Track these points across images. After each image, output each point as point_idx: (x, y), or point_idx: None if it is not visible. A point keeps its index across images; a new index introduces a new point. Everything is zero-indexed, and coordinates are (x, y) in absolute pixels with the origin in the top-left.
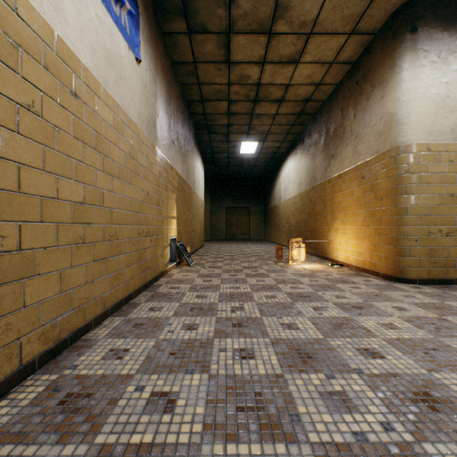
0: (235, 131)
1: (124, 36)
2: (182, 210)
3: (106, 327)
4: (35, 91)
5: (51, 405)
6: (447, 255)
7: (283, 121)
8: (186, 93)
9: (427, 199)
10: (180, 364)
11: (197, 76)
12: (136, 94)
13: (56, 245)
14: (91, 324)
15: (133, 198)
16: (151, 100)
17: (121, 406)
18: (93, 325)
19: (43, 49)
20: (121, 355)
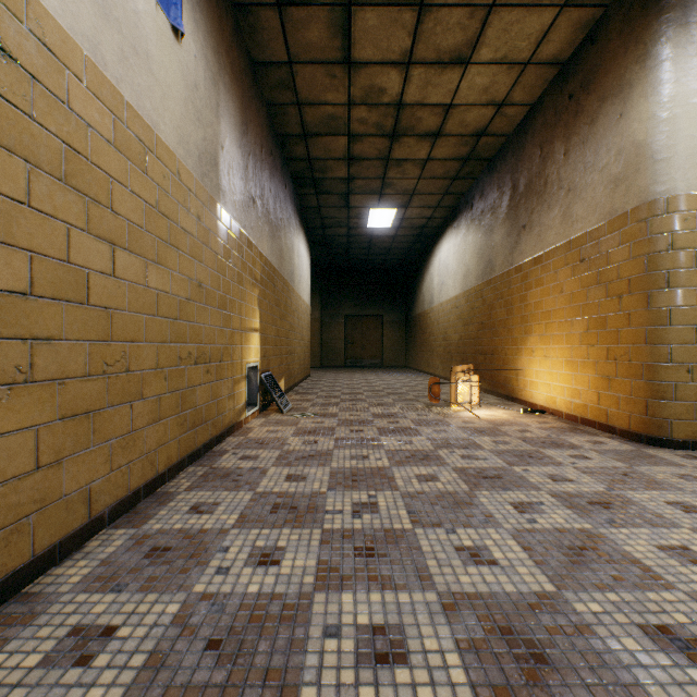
0: (359, 190)
1: None
2: (270, 317)
3: (89, 557)
4: None
5: None
6: None
7: (439, 171)
8: (276, 121)
9: None
10: (225, 683)
11: (295, 88)
12: (172, 96)
13: None
14: (52, 554)
15: (167, 292)
16: (208, 116)
17: None
18: (58, 554)
19: None
20: (91, 651)
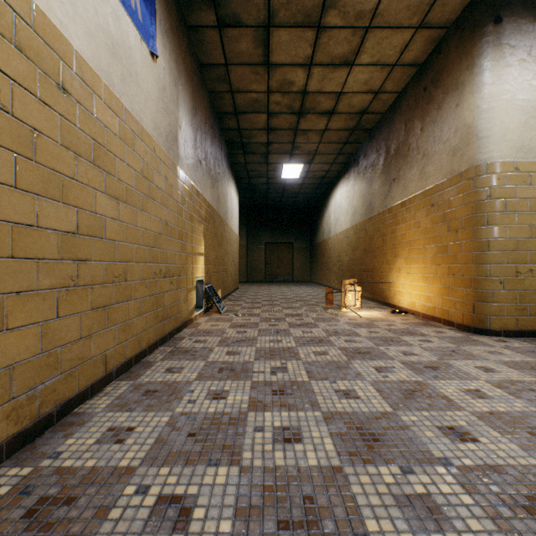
0: (275, 151)
1: (135, 22)
2: (211, 245)
3: (108, 395)
4: (1, 78)
5: (13, 517)
6: None
7: (334, 138)
8: (216, 103)
9: (514, 231)
10: (201, 450)
11: (229, 81)
12: (150, 98)
13: (34, 288)
14: (87, 392)
15: (147, 229)
16: (171, 107)
17: (113, 520)
18: (90, 393)
19: (14, 22)
20: (123, 437)
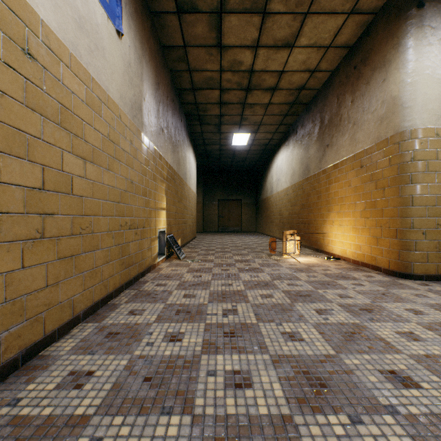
0: (227, 122)
1: (101, 1)
2: (172, 201)
3: (74, 337)
4: None
5: None
6: None
7: (276, 111)
8: (176, 80)
9: (435, 188)
10: (155, 397)
11: (187, 61)
12: (116, 71)
13: None
14: (53, 335)
15: (114, 187)
16: (136, 81)
17: None
18: (57, 335)
19: None
20: (82, 382)
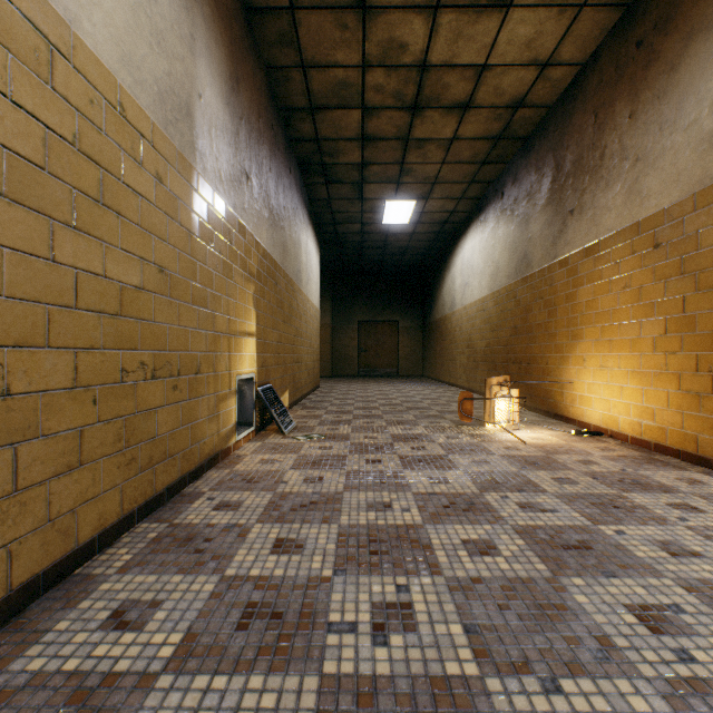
0: (374, 178)
1: None
2: (271, 320)
3: None
4: None
5: None
6: None
7: (466, 154)
8: (278, 89)
9: None
10: None
11: (298, 45)
12: None
13: None
14: None
15: (98, 274)
16: (176, 45)
17: None
18: None
19: None
20: None
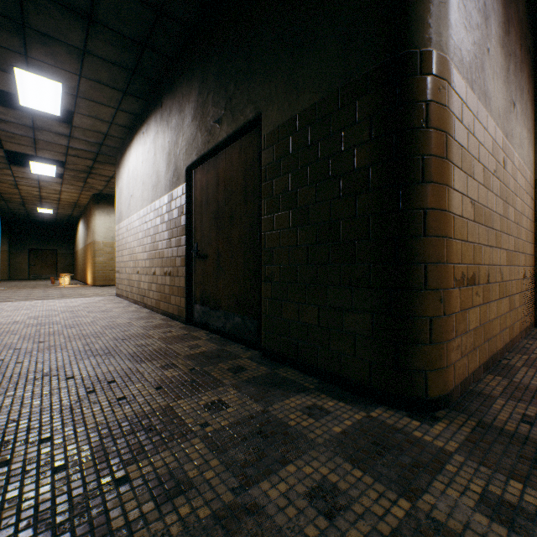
0: (30, 204)
1: None
2: None
3: None
4: None
5: None
6: (111, 277)
7: (67, 205)
8: None
9: (103, 259)
10: None
11: None
12: None
13: None
14: None
15: None
16: None
17: None
18: None
19: None
20: None
